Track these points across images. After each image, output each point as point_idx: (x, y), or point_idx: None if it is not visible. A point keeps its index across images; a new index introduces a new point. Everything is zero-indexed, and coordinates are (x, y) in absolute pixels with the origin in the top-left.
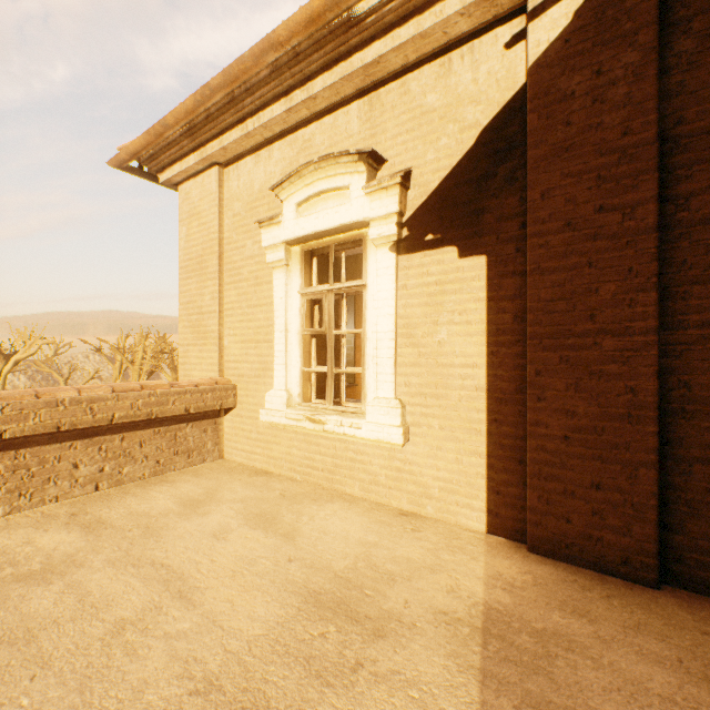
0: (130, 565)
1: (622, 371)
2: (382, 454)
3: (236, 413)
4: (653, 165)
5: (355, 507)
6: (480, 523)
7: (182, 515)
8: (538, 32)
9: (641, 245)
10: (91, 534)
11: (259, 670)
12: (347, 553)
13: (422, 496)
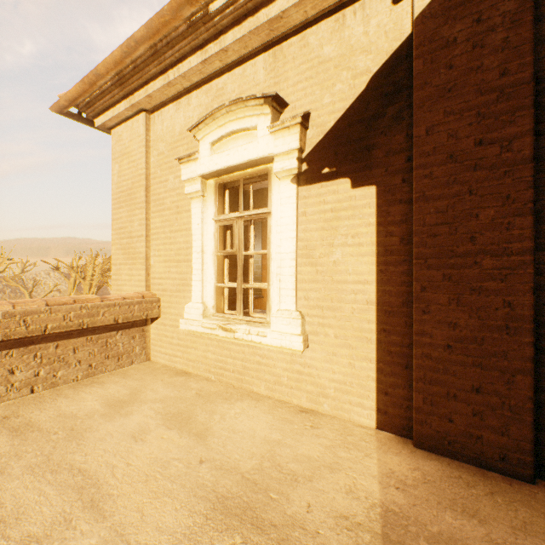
0: (48, 471)
1: (501, 287)
2: (284, 358)
3: (160, 322)
4: (530, 102)
5: (261, 405)
6: (371, 419)
7: (106, 416)
8: None
9: (518, 174)
10: (17, 437)
11: None
12: (254, 452)
13: (319, 395)
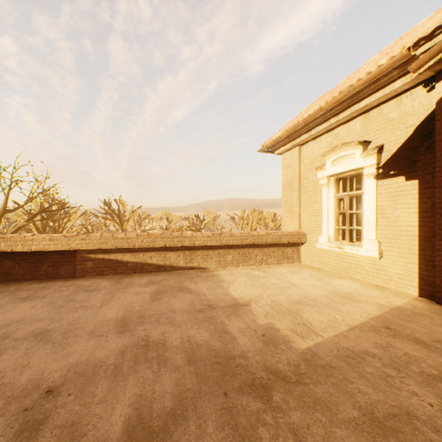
0: (279, 279)
1: None
2: (370, 262)
3: (306, 245)
4: None
5: (356, 282)
6: (415, 292)
7: (290, 273)
8: (439, 88)
9: None
10: (265, 273)
11: (318, 298)
12: (349, 289)
13: (388, 280)
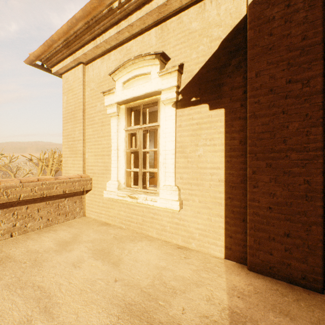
0: (18, 287)
1: (302, 171)
2: (168, 215)
3: (92, 192)
4: (320, 56)
5: (153, 244)
6: (221, 253)
7: (57, 251)
8: None
9: (313, 101)
10: (0, 266)
11: None
12: (149, 274)
13: (189, 238)
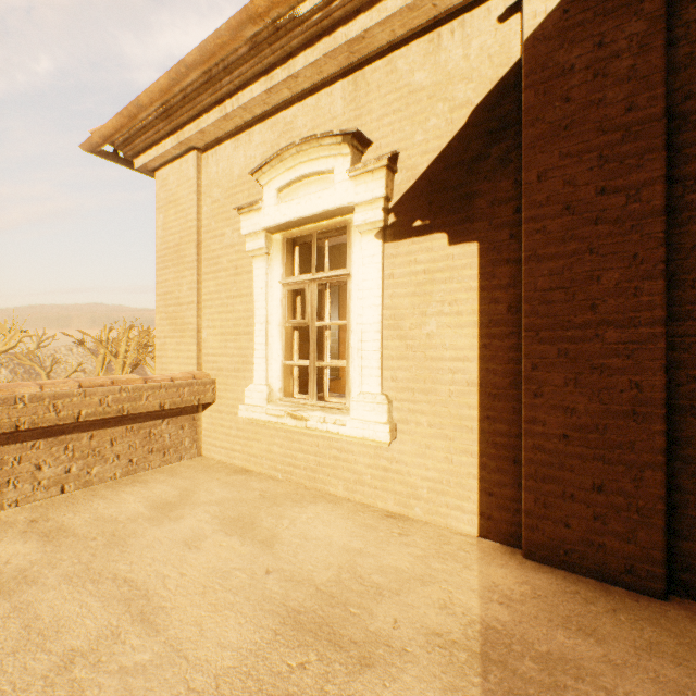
0: (89, 581)
1: (627, 365)
2: (367, 452)
3: (215, 408)
4: (661, 143)
5: (339, 509)
6: (472, 526)
7: (153, 520)
8: (535, 3)
9: (647, 229)
10: (50, 543)
11: None
12: (330, 562)
13: (409, 497)
